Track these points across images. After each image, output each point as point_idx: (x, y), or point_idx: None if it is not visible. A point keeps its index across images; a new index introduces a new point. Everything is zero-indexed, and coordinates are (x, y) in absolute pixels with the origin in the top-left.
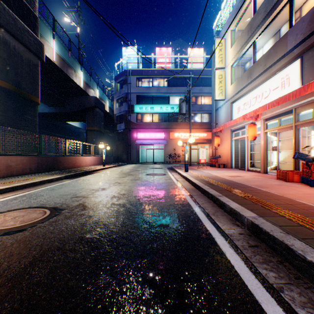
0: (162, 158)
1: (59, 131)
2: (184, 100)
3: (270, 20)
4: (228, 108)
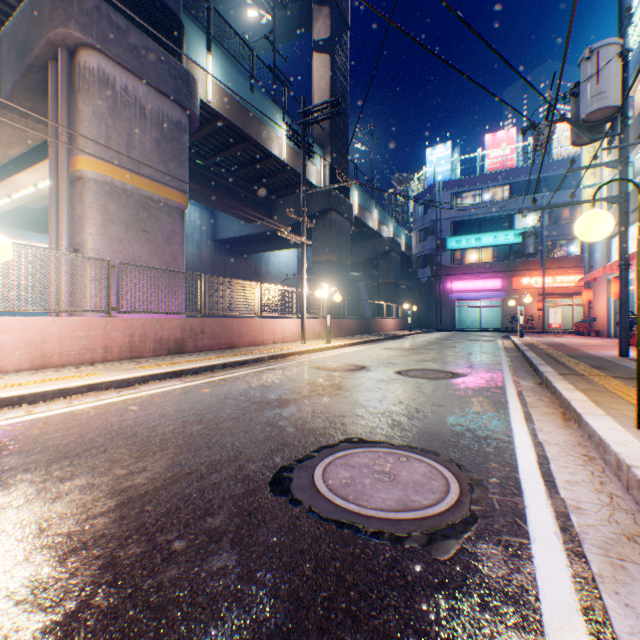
0: (498, 322)
1: None
2: (530, 234)
3: None
4: (603, 246)
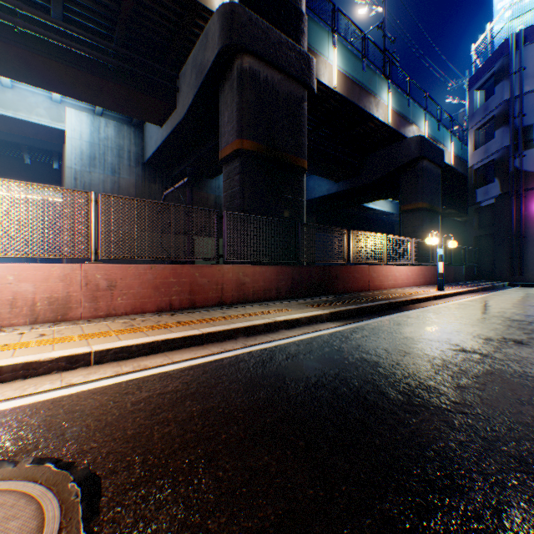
0: None
1: (357, 225)
2: None
3: None
4: None
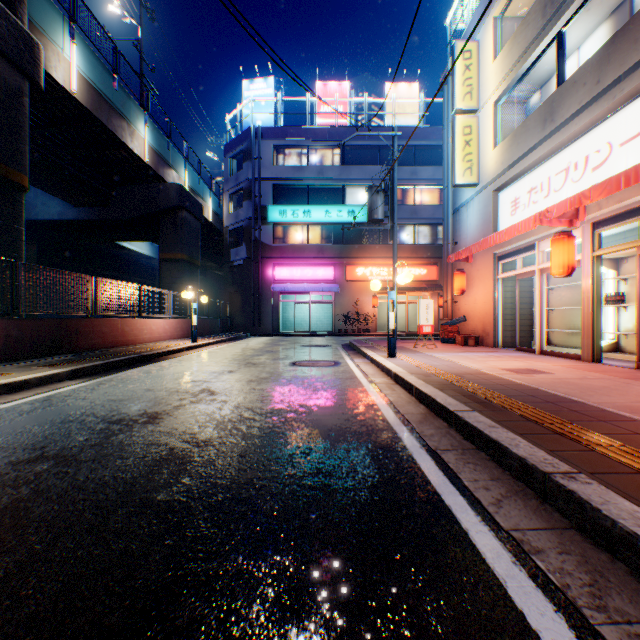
0: (329, 322)
1: (108, 264)
2: (380, 190)
3: None
4: (487, 204)
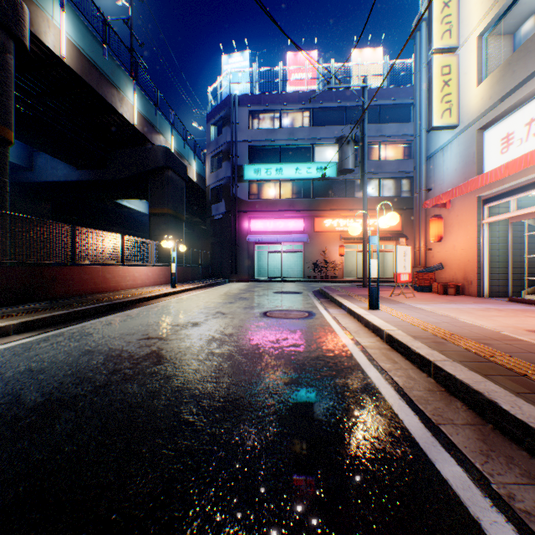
0: (299, 269)
1: (115, 221)
2: (350, 140)
3: None
4: (469, 145)
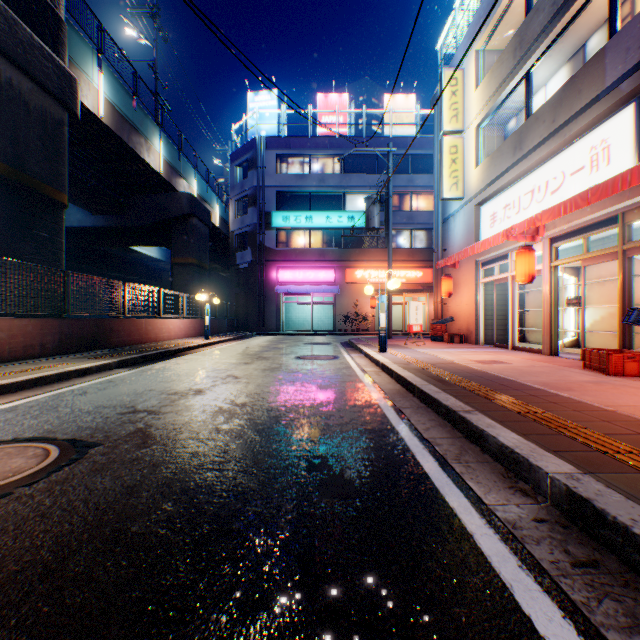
0: (330, 322)
1: (116, 266)
2: (376, 201)
3: (564, 22)
4: (470, 217)
